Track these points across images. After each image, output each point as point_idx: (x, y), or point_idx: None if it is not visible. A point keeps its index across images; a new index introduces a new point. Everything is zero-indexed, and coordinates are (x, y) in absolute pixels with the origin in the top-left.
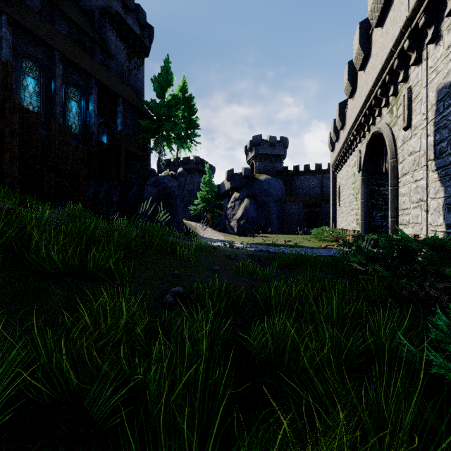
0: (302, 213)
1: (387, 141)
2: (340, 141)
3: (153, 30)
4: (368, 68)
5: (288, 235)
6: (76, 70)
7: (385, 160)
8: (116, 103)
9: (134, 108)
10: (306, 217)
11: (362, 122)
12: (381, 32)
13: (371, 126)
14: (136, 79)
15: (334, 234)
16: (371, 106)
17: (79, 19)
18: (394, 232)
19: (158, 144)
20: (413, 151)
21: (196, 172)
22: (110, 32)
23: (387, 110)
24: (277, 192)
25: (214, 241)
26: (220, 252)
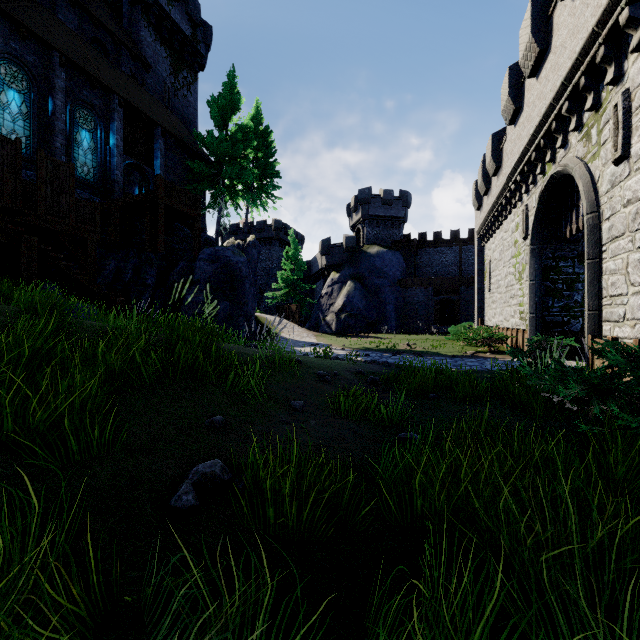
0: (432, 302)
1: (582, 186)
2: (491, 193)
3: (211, 31)
4: (544, 71)
5: (412, 334)
6: (89, 83)
7: (569, 218)
8: (153, 137)
9: (180, 145)
10: (437, 308)
11: (532, 159)
12: (572, 7)
13: (546, 165)
14: (185, 104)
15: (485, 334)
16: (549, 133)
17: (96, 8)
18: (595, 333)
19: (217, 198)
20: (633, 198)
21: (276, 242)
22: (145, 31)
23: (578, 136)
24: (395, 271)
25: (301, 345)
26: (307, 369)
